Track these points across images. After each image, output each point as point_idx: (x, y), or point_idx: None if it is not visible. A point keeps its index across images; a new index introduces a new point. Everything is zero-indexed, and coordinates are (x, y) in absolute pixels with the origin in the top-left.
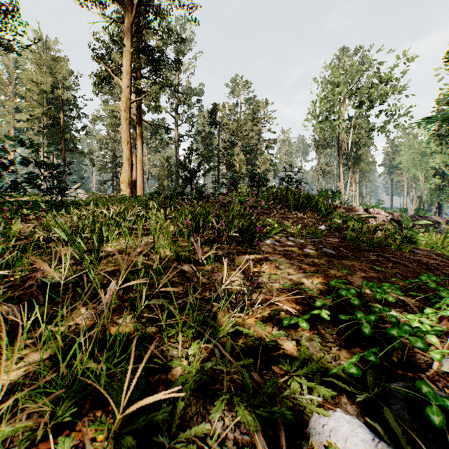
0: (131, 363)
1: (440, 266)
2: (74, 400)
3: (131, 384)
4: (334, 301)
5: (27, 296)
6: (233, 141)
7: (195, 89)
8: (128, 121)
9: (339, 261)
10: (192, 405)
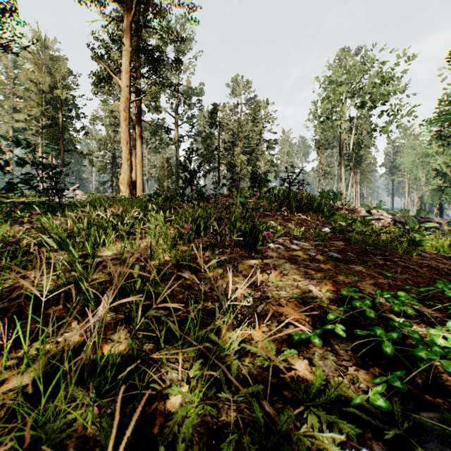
0: (116, 421)
1: (450, 270)
2: (56, 441)
3: (123, 420)
4: (345, 311)
5: (14, 308)
6: (233, 141)
7: (195, 89)
8: (128, 121)
9: (346, 266)
10: (194, 443)
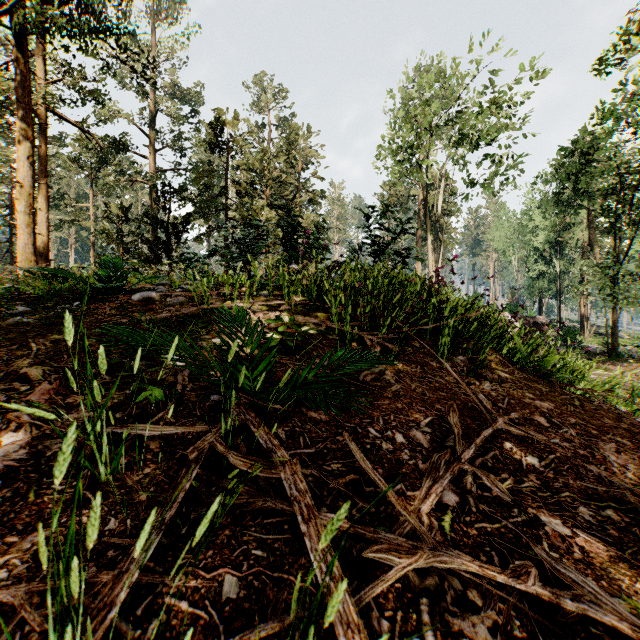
0: None
1: None
2: None
3: None
4: None
5: None
6: (253, 182)
7: (187, 90)
8: None
9: None
10: None
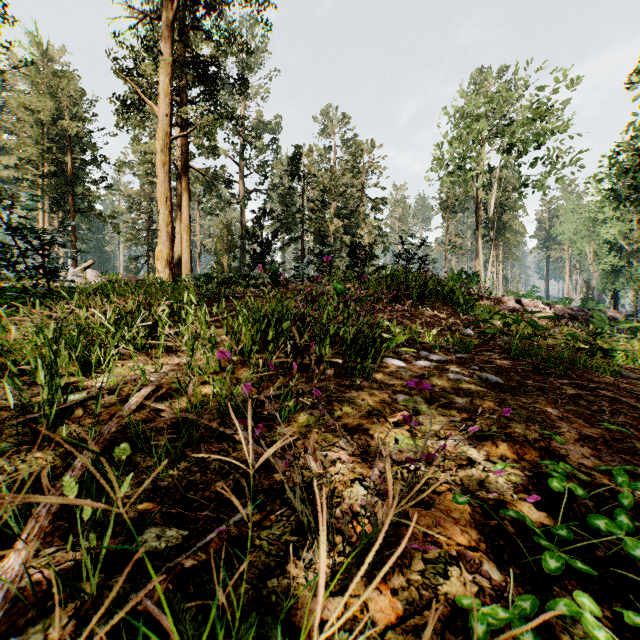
0: None
1: None
2: None
3: None
4: (551, 515)
5: None
6: (324, 200)
7: (269, 124)
8: (167, 167)
9: (517, 400)
10: None
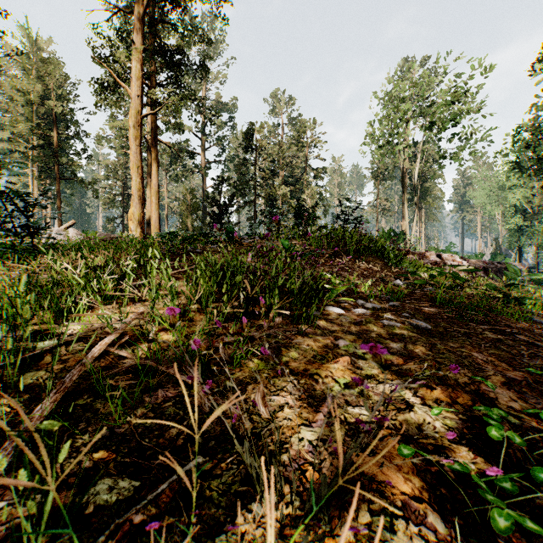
0: None
1: None
2: None
3: None
4: (487, 460)
5: None
6: (273, 169)
7: (226, 105)
8: (139, 141)
9: (445, 345)
10: None
